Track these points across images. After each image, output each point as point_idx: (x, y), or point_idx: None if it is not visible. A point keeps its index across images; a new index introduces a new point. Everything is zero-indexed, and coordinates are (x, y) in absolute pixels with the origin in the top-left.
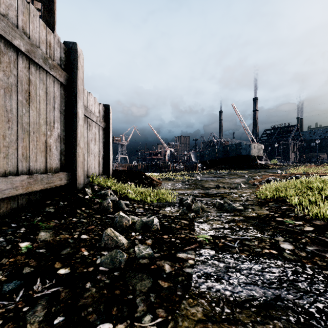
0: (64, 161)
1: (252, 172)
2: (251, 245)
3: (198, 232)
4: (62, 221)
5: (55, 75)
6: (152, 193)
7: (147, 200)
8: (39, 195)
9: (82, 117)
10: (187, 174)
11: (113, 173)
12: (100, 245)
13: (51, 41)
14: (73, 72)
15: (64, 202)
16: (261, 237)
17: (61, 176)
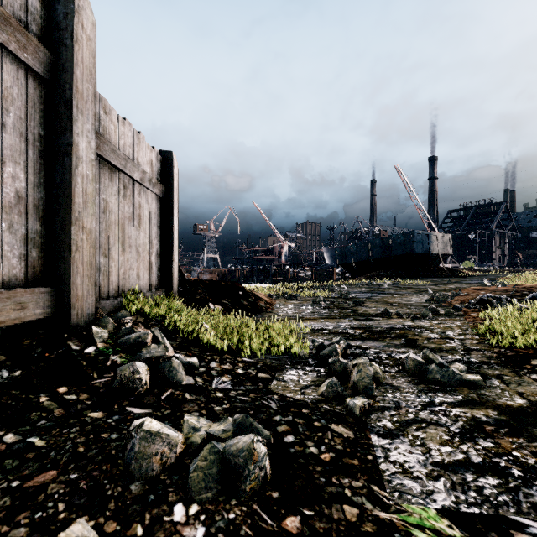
0: (40, 261)
1: (437, 284)
2: None
3: (395, 489)
4: None
5: (2, 40)
6: (256, 332)
7: (244, 350)
8: None
9: (91, 157)
10: (320, 287)
11: (181, 287)
12: None
13: None
14: (63, 46)
15: (13, 371)
16: None
17: (22, 298)
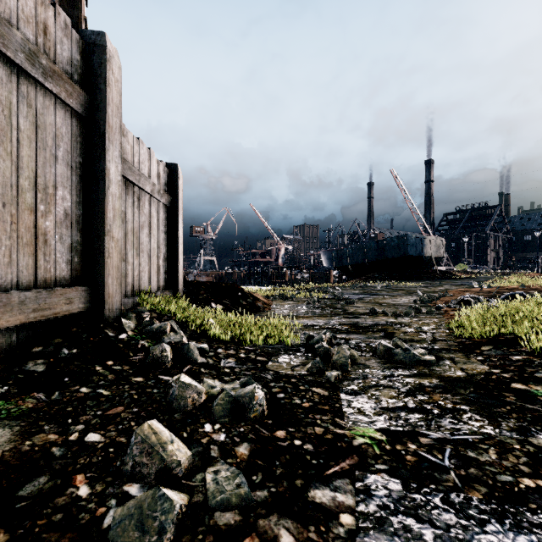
0: (80, 265)
1: (428, 286)
2: (485, 462)
3: (351, 420)
4: (55, 396)
5: (56, 92)
6: (255, 326)
7: (245, 340)
8: (18, 335)
9: (118, 179)
10: (316, 288)
11: (184, 288)
12: (123, 466)
13: (48, 23)
14: (98, 90)
15: (71, 349)
16: (497, 435)
17: (70, 295)
